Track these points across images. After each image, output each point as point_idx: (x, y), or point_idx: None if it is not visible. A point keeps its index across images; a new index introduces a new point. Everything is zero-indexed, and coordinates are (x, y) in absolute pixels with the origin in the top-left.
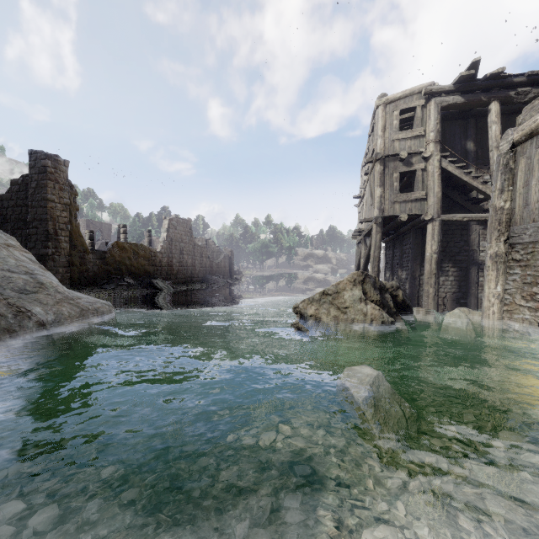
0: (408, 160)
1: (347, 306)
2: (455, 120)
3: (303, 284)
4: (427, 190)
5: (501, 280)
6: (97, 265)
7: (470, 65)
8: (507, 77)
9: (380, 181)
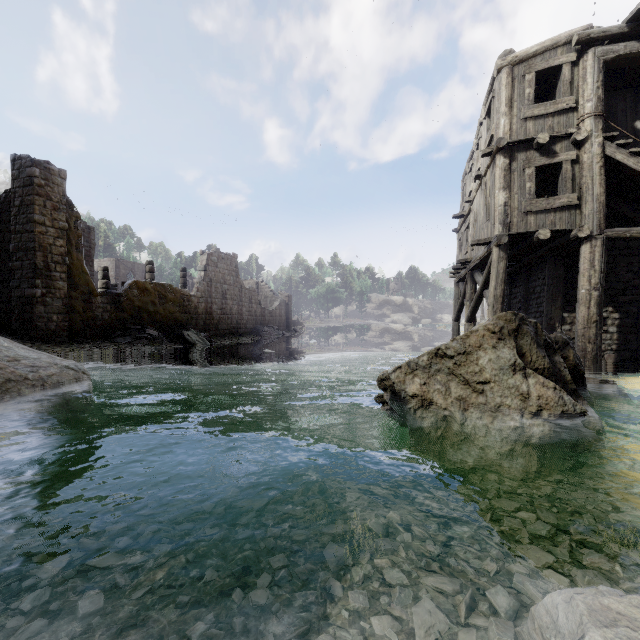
0: (548, 147)
1: (486, 379)
2: (617, 89)
3: (379, 337)
4: (580, 193)
5: None
6: (108, 312)
7: None
8: None
9: (504, 181)
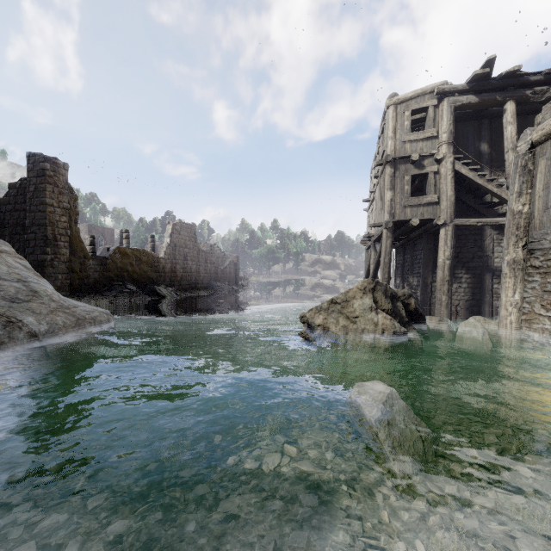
0: (419, 162)
1: (357, 315)
2: (468, 120)
3: (311, 290)
4: (439, 194)
5: (519, 288)
6: (98, 272)
7: (485, 63)
8: (523, 75)
9: (390, 184)
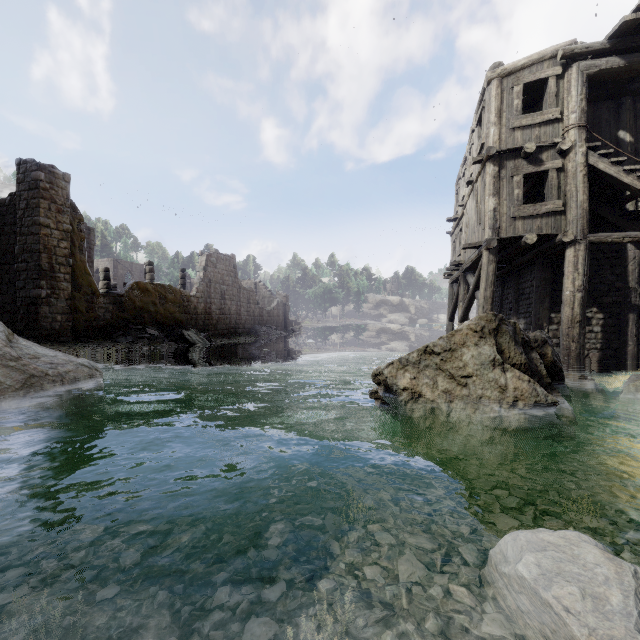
0: (535, 156)
1: (469, 373)
2: (601, 100)
3: (375, 337)
4: (565, 199)
5: None
6: (110, 312)
7: (638, 4)
8: None
9: (493, 188)
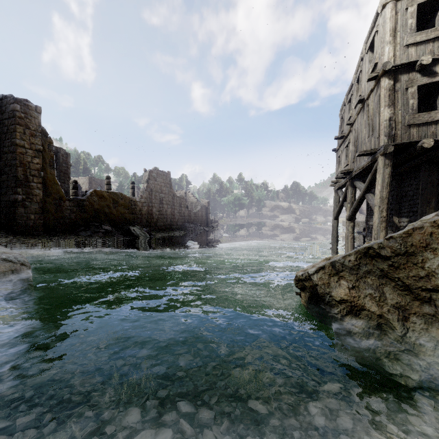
0: (429, 69)
1: (436, 286)
2: None
3: (272, 231)
4: None
5: None
6: (74, 213)
7: None
8: None
9: (389, 99)
